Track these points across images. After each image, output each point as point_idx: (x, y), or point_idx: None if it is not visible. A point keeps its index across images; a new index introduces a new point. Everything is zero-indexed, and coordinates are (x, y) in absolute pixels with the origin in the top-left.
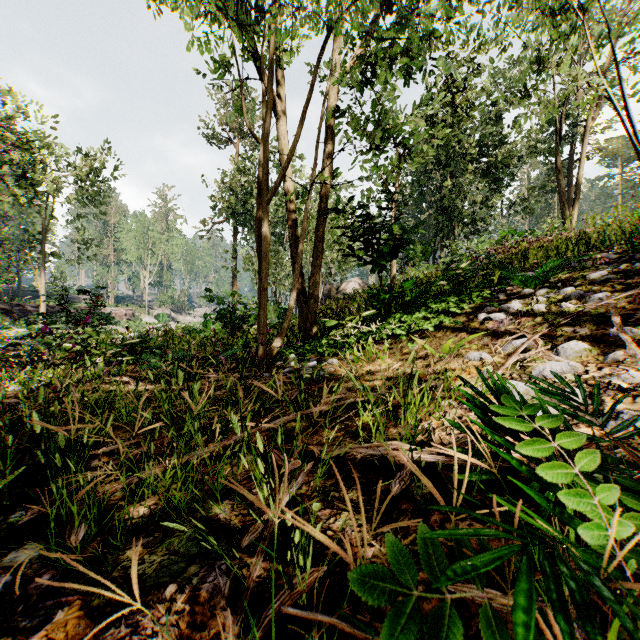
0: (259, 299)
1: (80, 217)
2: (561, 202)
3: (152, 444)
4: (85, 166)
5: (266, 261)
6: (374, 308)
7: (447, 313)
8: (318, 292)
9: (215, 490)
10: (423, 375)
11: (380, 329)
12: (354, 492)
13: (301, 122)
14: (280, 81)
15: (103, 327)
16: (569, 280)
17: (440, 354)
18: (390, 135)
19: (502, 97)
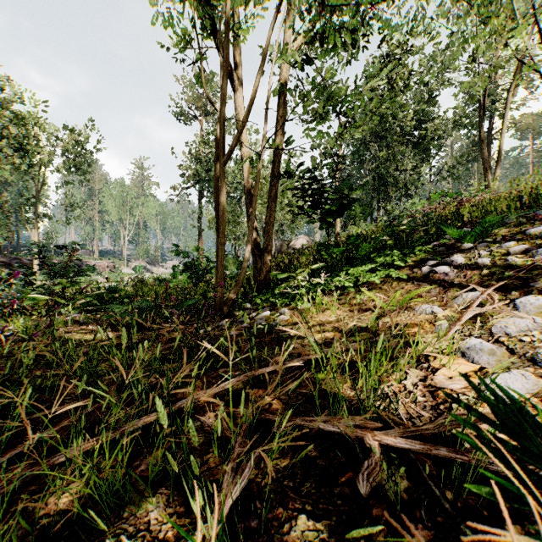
0: (217, 253)
1: (68, 183)
2: (484, 168)
3: (82, 417)
4: (72, 139)
5: (223, 218)
6: (322, 261)
7: (390, 266)
8: (271, 247)
9: (152, 471)
10: (374, 328)
11: (328, 281)
12: (312, 481)
13: (255, 88)
14: (237, 57)
15: (83, 278)
16: (507, 235)
17: (390, 307)
18: (336, 104)
19: (432, 77)
